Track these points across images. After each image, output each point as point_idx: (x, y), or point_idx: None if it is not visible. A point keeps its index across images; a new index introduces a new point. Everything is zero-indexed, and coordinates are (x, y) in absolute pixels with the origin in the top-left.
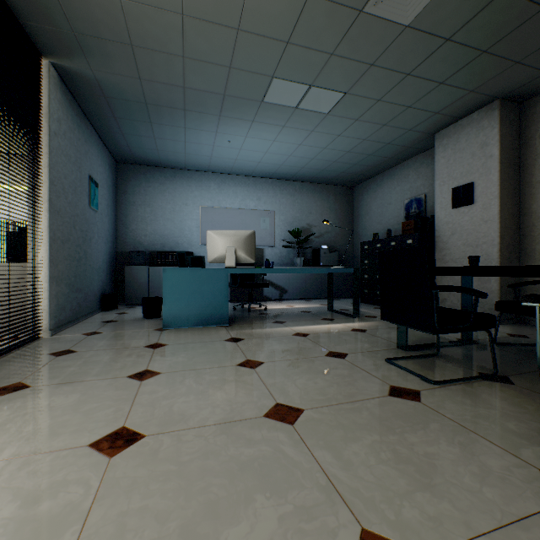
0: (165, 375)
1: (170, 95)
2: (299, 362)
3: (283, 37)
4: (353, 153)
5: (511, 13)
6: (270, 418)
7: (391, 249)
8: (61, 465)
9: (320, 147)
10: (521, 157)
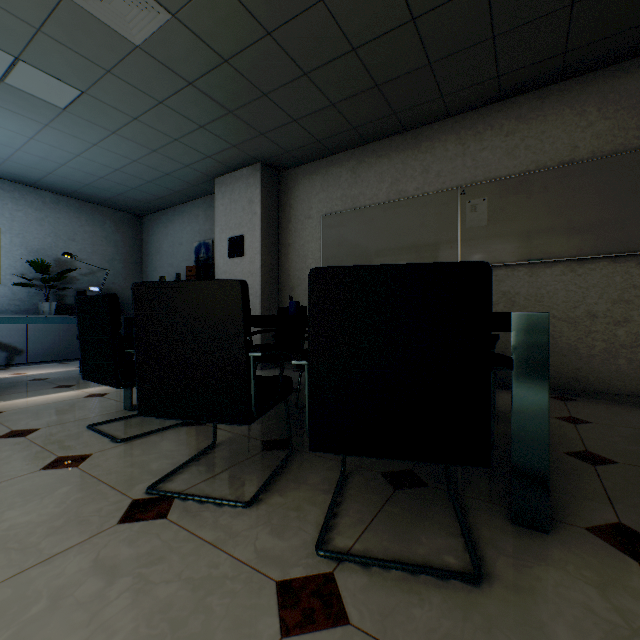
0: None
1: None
2: None
3: None
4: (127, 174)
5: (241, 86)
6: None
7: None
8: None
9: (70, 151)
10: (280, 220)
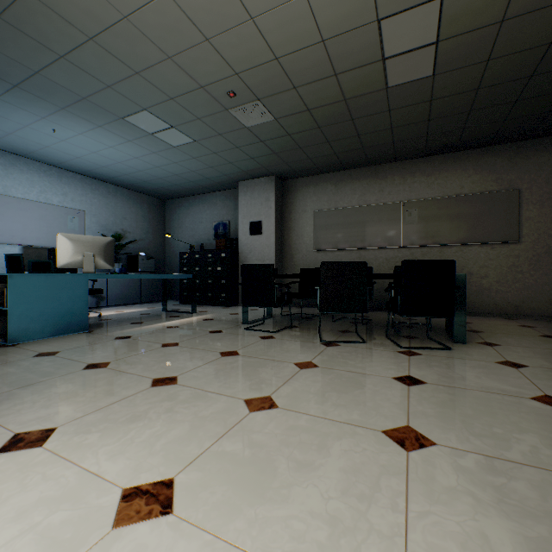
0: (117, 361)
1: (7, 68)
2: (201, 338)
3: (171, 95)
4: (180, 177)
5: (289, 144)
6: (226, 356)
7: (209, 260)
8: (155, 393)
9: (154, 165)
10: (283, 211)
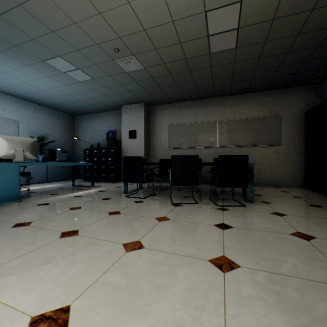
0: (38, 221)
1: None
2: (96, 203)
3: (77, 48)
4: (84, 101)
5: (153, 84)
6: (112, 214)
7: (103, 153)
8: (62, 242)
9: (66, 92)
10: (149, 124)
